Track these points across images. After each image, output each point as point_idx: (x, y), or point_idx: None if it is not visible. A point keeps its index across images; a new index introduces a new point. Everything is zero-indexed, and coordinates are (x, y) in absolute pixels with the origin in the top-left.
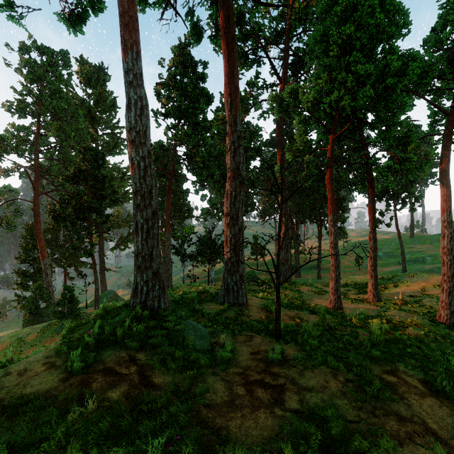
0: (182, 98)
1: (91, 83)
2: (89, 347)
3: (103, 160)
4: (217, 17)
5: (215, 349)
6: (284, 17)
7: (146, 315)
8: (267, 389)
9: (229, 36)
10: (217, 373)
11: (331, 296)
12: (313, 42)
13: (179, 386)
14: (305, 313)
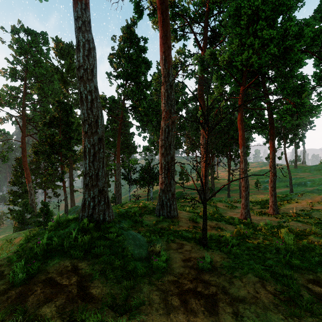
0: (129, 65)
1: (64, 56)
2: (37, 256)
3: (71, 110)
4: (154, 1)
5: (151, 257)
6: (204, 3)
7: (92, 226)
8: (201, 300)
9: (163, 6)
10: (153, 282)
11: (242, 210)
12: (228, 16)
13: (115, 297)
14: (223, 223)
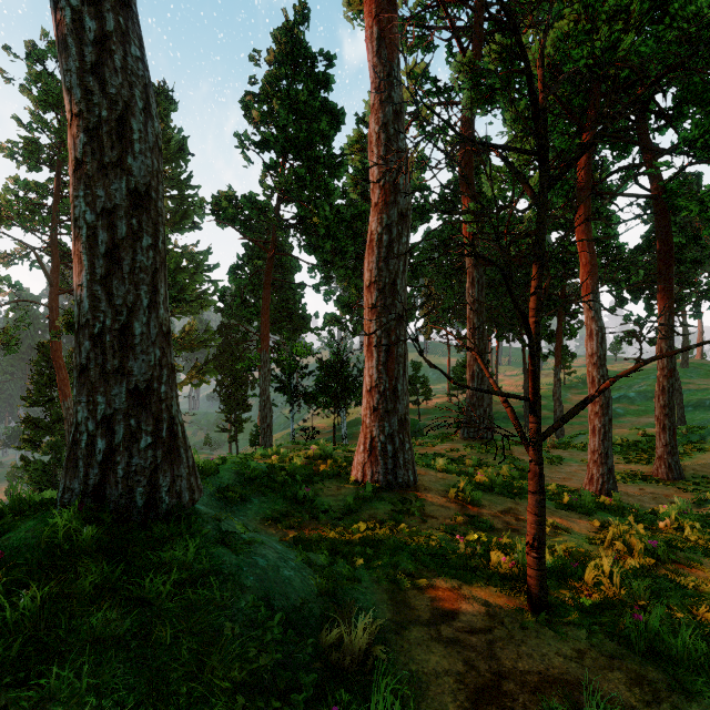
0: (290, 117)
1: None
2: None
3: None
4: None
5: (331, 698)
6: None
7: (86, 538)
8: None
9: None
10: None
11: (593, 467)
12: None
13: None
14: (548, 506)
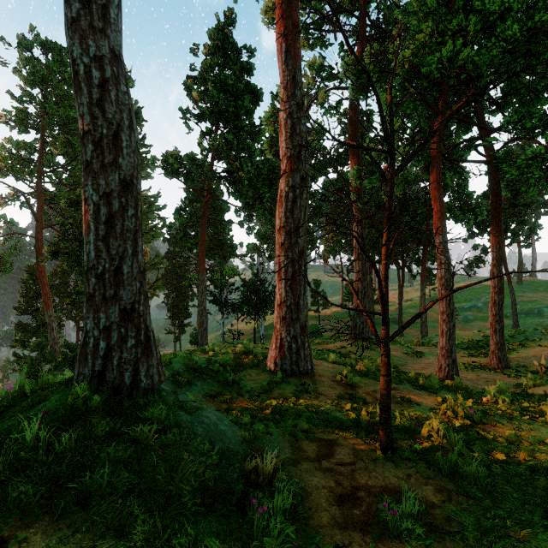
0: (221, 95)
1: None
2: None
3: None
4: None
5: (250, 496)
6: None
7: (96, 404)
8: None
9: None
10: None
11: (441, 360)
12: None
13: None
14: (407, 387)
